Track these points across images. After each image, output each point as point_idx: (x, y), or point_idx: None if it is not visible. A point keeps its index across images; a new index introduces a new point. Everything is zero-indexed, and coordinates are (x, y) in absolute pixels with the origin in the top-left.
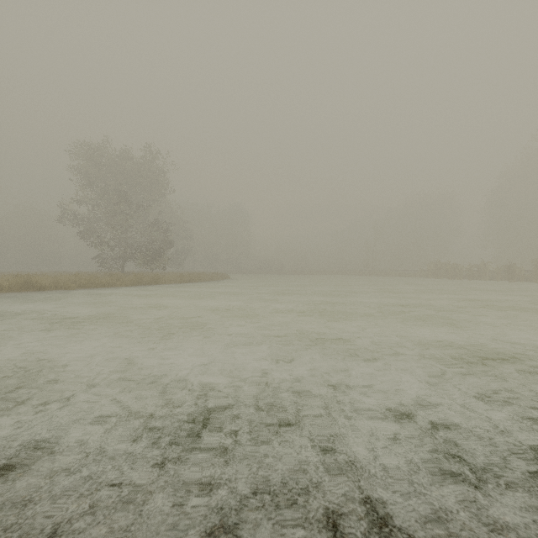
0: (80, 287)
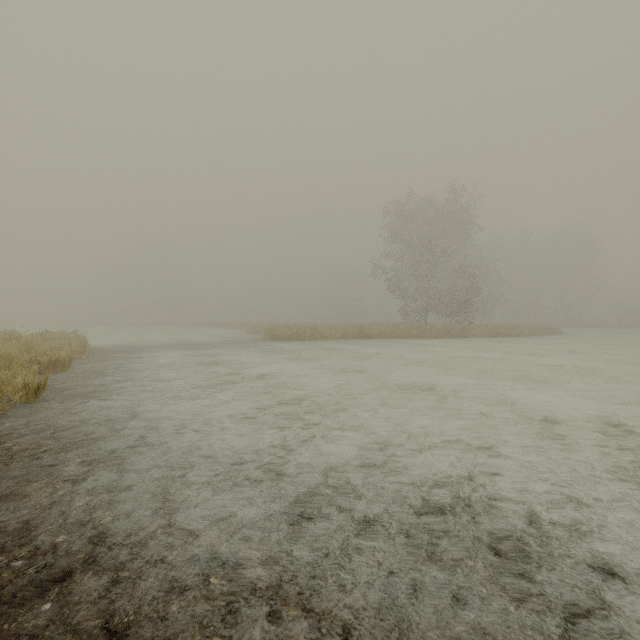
0: (396, 338)
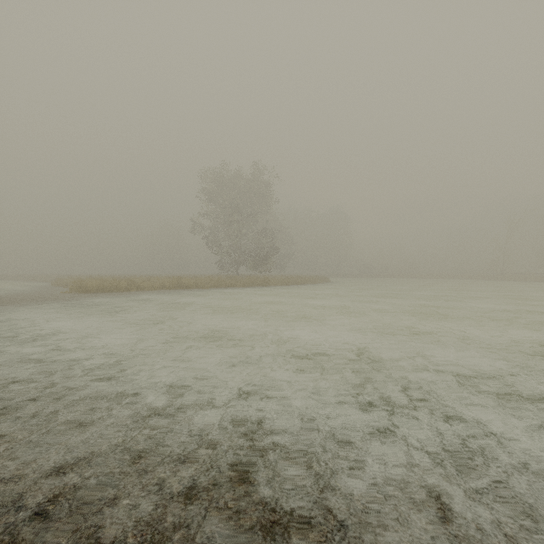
0: (211, 287)
